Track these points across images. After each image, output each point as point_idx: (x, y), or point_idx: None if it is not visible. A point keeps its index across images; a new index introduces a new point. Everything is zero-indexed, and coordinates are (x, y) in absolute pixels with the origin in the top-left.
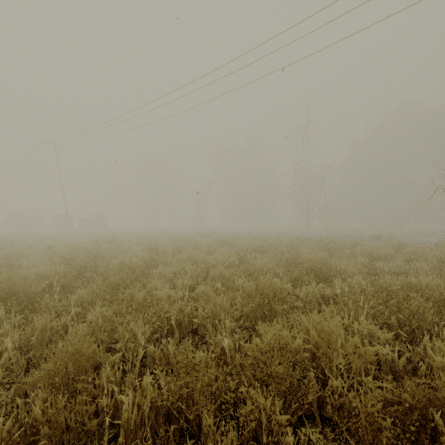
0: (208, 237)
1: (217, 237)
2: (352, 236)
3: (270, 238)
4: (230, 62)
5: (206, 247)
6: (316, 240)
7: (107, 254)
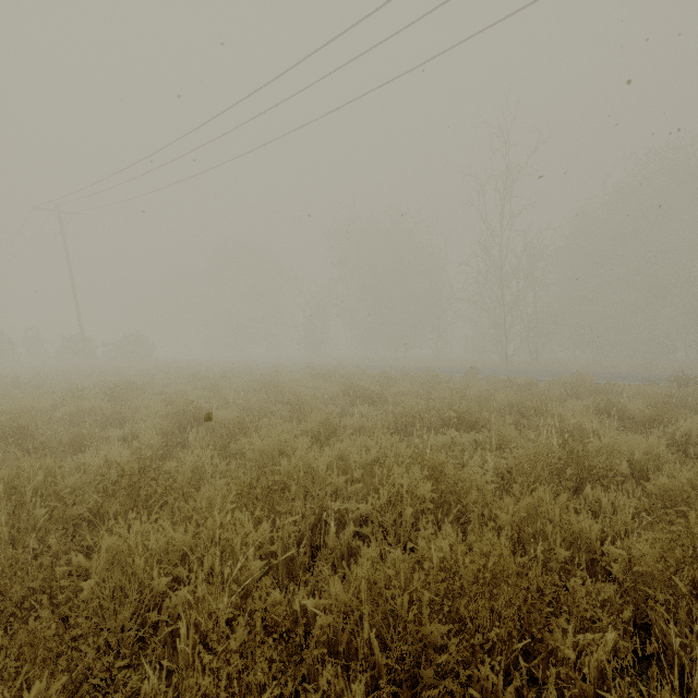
0: (328, 378)
1: (345, 379)
2: (604, 375)
3: (452, 380)
4: (373, 12)
5: (320, 415)
6: (552, 387)
7: (50, 437)
